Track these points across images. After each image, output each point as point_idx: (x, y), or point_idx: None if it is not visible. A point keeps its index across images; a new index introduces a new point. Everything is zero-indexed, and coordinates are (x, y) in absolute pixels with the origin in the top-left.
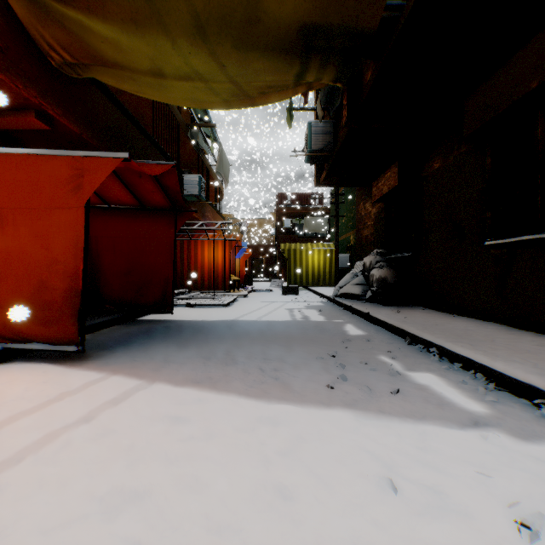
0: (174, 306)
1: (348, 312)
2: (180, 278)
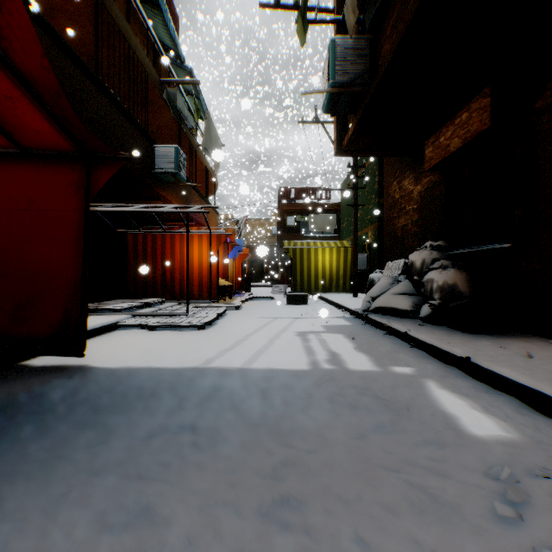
0: (123, 327)
1: (400, 341)
2: (152, 284)
